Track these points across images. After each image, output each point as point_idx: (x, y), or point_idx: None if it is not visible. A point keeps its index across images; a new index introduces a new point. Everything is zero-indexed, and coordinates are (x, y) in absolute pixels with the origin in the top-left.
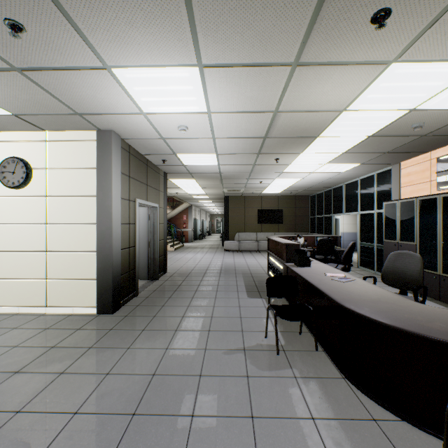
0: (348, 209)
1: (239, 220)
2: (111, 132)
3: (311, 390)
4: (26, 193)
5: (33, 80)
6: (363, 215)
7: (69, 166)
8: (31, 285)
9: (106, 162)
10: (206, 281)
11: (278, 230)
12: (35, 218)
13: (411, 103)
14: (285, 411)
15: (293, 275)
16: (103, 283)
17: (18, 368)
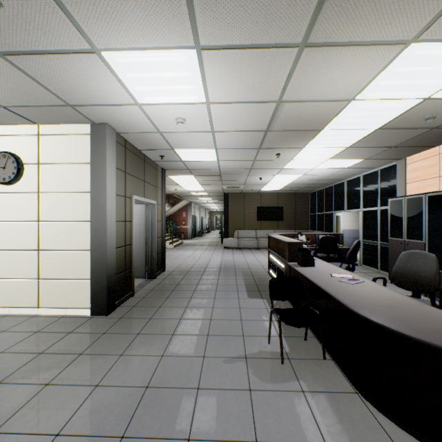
0: (350, 206)
1: (238, 217)
2: (106, 125)
3: (321, 407)
4: (17, 189)
5: (18, 67)
6: (366, 212)
7: (62, 161)
8: (22, 285)
9: (100, 156)
10: (205, 279)
11: (277, 227)
12: (27, 215)
13: (426, 91)
14: (294, 435)
15: (296, 275)
16: (98, 283)
17: (1, 378)
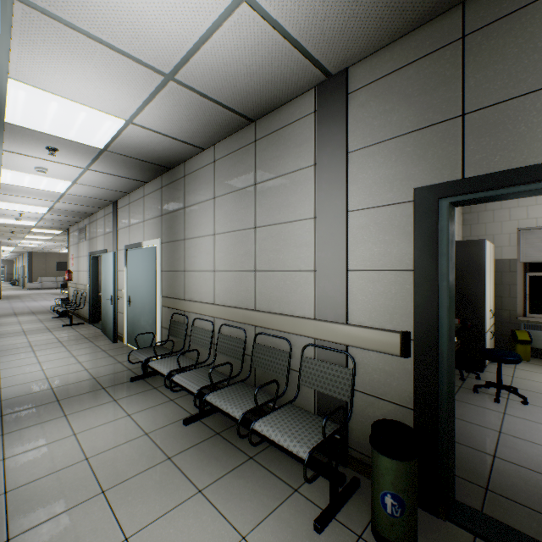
0: None
1: (42, 268)
2: (1, 242)
3: None
4: None
5: None
6: None
7: None
8: None
9: None
10: (31, 295)
11: None
12: None
13: None
14: None
15: None
16: None
17: None
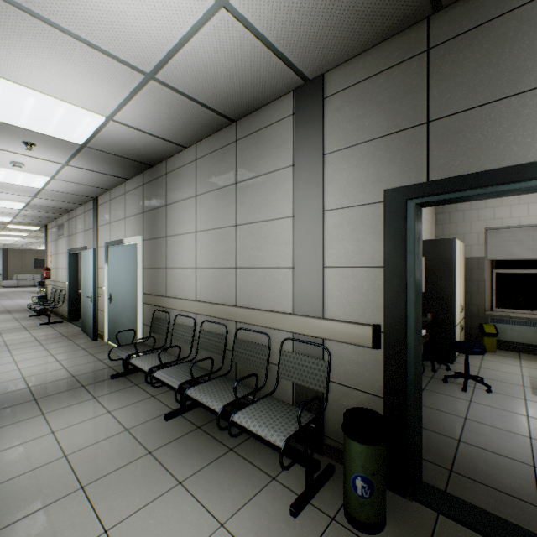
0: None
1: (17, 265)
2: None
3: None
4: None
5: None
6: None
7: None
8: None
9: None
10: (6, 293)
11: None
12: None
13: None
14: None
15: None
16: None
17: None
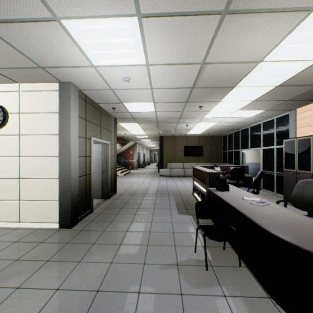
0: (253, 145)
1: (170, 153)
2: (70, 84)
3: (241, 311)
4: (3, 132)
5: None
6: (265, 150)
7: (37, 111)
8: (7, 205)
9: (65, 107)
10: (146, 200)
11: (199, 161)
12: (10, 152)
13: None
14: None
15: (215, 198)
16: (64, 203)
17: None
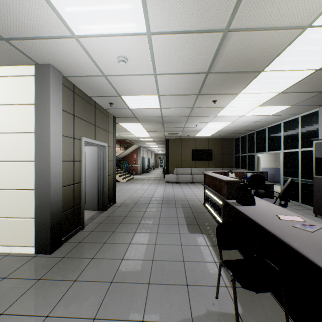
0: (271, 148)
1: (177, 157)
2: (49, 66)
3: None
4: None
5: None
6: (287, 154)
7: (8, 102)
8: None
9: (43, 97)
10: (149, 212)
11: (208, 166)
12: None
13: None
14: None
15: (237, 214)
16: (41, 222)
17: None
